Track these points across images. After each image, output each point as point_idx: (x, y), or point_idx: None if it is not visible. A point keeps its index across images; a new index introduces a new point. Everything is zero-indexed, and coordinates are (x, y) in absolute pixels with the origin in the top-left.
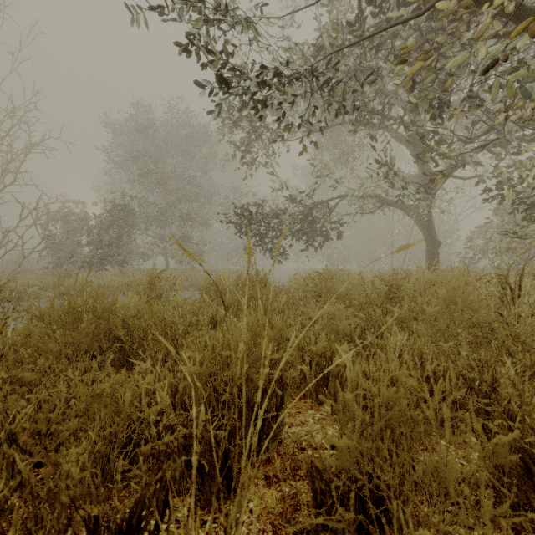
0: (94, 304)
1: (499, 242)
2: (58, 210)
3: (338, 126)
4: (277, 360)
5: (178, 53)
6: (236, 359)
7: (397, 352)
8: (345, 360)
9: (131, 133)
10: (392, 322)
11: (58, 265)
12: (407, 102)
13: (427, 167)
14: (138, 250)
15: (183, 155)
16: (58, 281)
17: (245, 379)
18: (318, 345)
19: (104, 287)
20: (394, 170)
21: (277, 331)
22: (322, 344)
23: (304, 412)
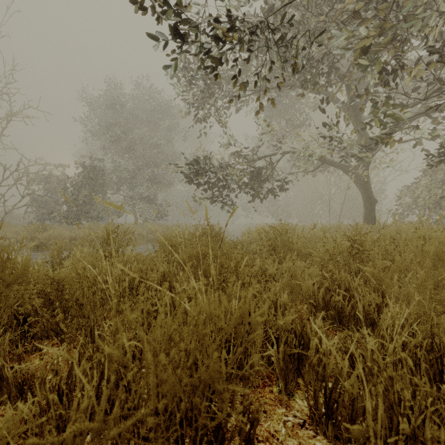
0: (4, 267)
1: (428, 200)
2: (37, 171)
3: (284, 99)
4: (236, 339)
5: (130, 0)
6: (159, 408)
7: (389, 329)
8: (328, 346)
9: (105, 106)
10: (361, 282)
11: (42, 220)
12: (356, 63)
13: (365, 133)
14: (110, 207)
15: (149, 125)
16: (33, 234)
17: (186, 405)
18: (286, 318)
19: (76, 239)
20: (339, 132)
21: (238, 316)
22: (291, 317)
23: (271, 411)
